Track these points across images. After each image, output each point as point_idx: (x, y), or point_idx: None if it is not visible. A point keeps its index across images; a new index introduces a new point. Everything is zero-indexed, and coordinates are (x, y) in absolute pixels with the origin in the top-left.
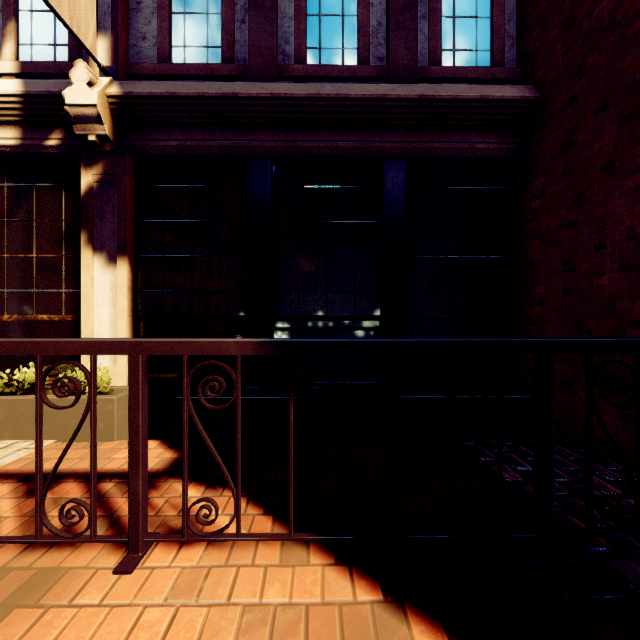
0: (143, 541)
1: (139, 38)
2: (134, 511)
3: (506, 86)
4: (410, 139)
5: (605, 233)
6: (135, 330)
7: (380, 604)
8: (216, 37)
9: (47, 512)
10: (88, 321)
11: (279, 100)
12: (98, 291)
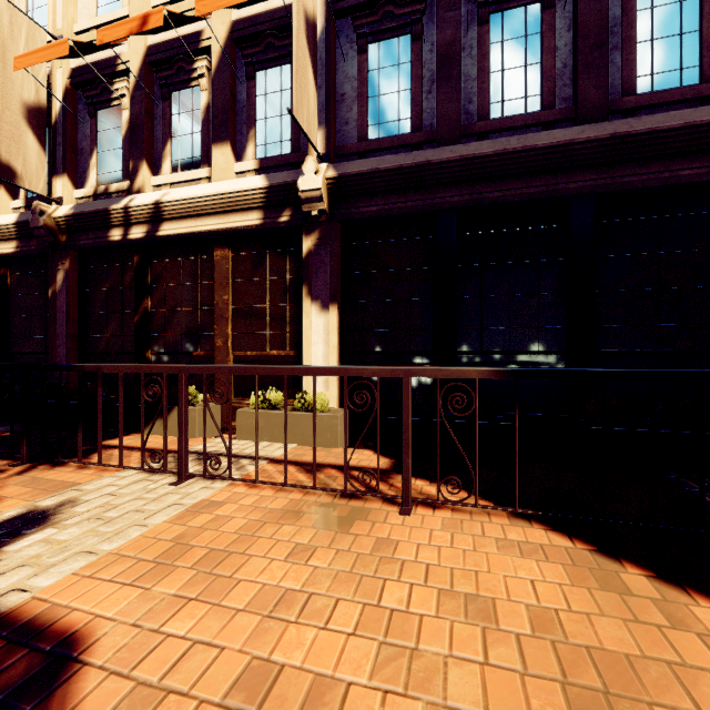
0: (411, 500)
1: (343, 124)
2: (406, 479)
3: None
4: (600, 176)
5: None
6: (340, 363)
7: (595, 554)
8: (406, 110)
9: (328, 483)
10: (308, 356)
11: (467, 160)
12: (314, 332)
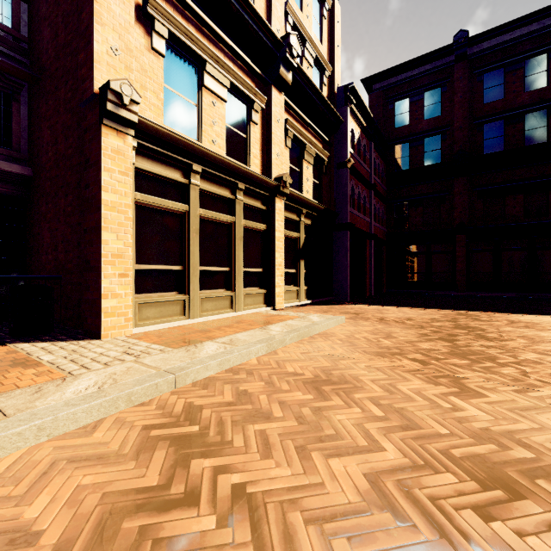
0: None
1: None
2: None
3: (16, 165)
4: None
5: (44, 241)
6: None
7: None
8: None
9: None
10: None
11: None
12: None
